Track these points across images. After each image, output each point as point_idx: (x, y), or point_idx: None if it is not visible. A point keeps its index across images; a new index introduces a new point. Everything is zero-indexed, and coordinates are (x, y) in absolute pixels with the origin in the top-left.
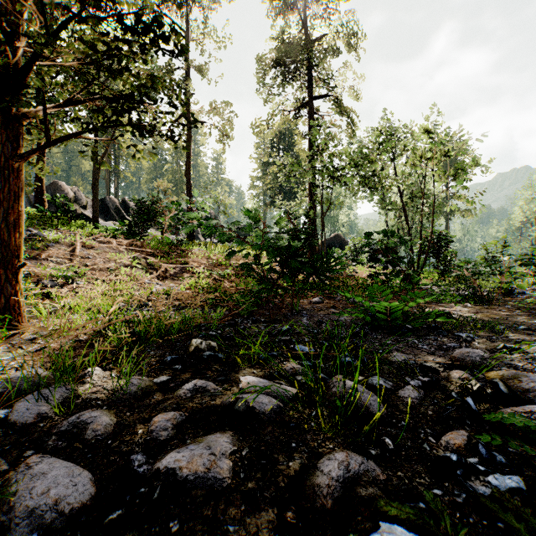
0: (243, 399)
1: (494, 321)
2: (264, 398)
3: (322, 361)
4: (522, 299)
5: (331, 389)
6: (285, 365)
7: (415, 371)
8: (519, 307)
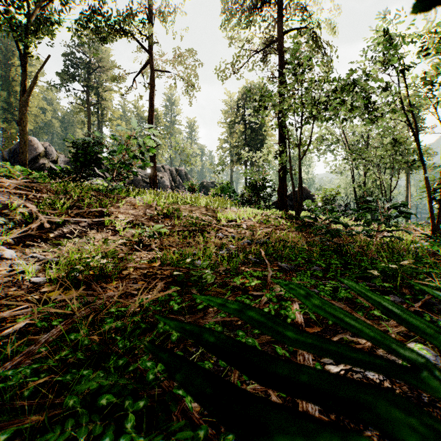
0: None
1: None
2: None
3: None
4: None
5: None
6: None
7: None
8: None
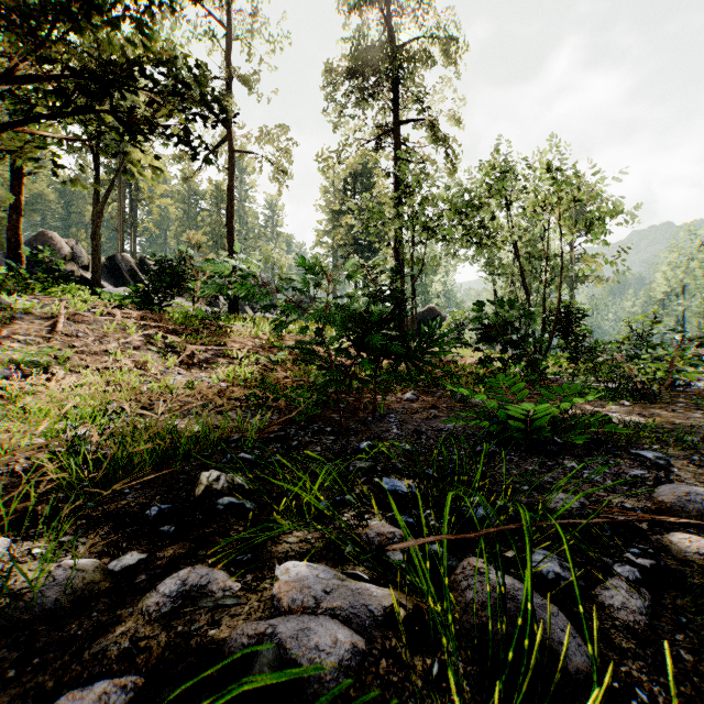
0: (274, 637)
1: (675, 428)
2: (322, 632)
3: (435, 516)
4: (692, 394)
5: (463, 593)
6: (366, 523)
7: (604, 533)
8: (697, 406)
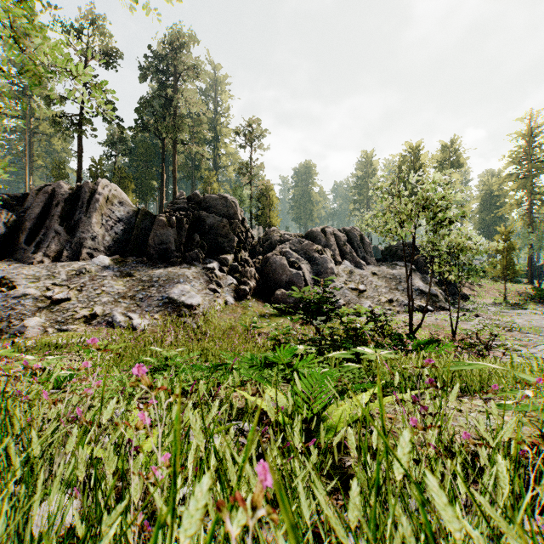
0: None
1: None
2: None
3: None
4: None
5: None
6: None
7: None
8: None
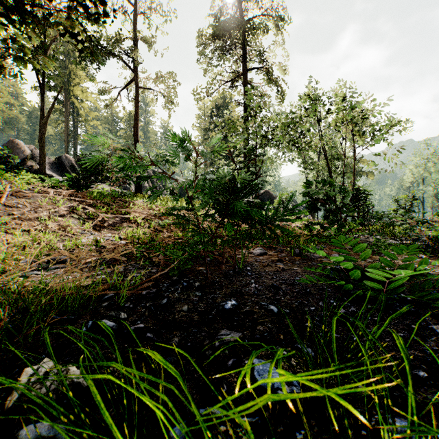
0: None
1: None
2: None
3: None
4: None
5: None
6: None
7: None
8: None
